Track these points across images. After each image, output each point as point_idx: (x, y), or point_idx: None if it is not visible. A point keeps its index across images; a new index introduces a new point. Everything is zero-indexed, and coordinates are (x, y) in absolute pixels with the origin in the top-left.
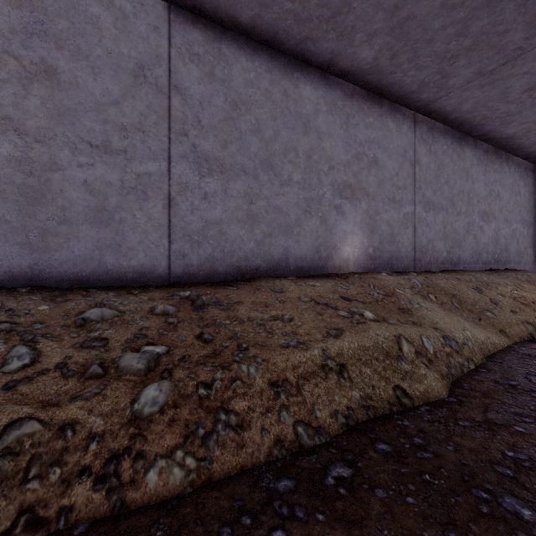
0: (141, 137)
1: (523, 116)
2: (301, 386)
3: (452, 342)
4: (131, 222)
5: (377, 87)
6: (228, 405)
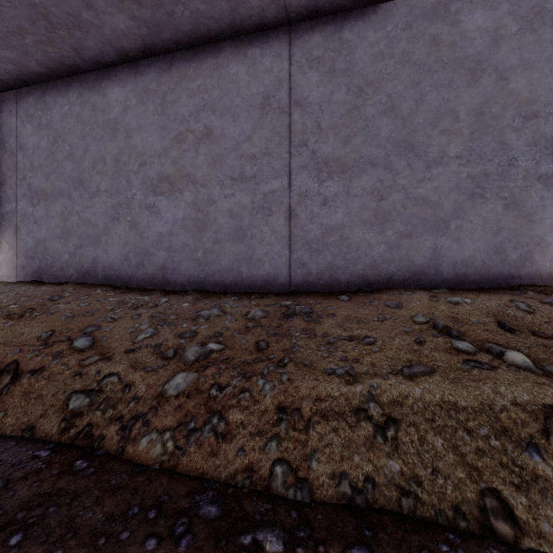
0: (267, 160)
1: None
2: (313, 423)
3: None
4: (259, 237)
5: None
6: (225, 412)
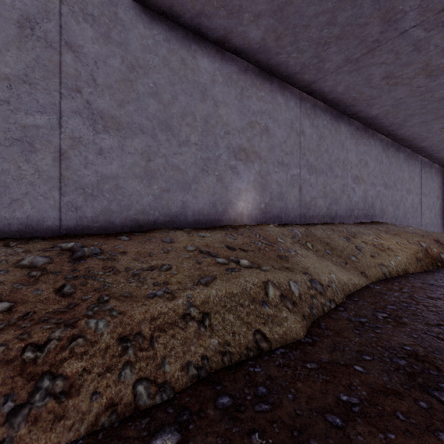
0: (28, 89)
1: (382, 100)
2: (155, 338)
3: (318, 285)
4: (15, 173)
5: (267, 66)
6: (58, 369)
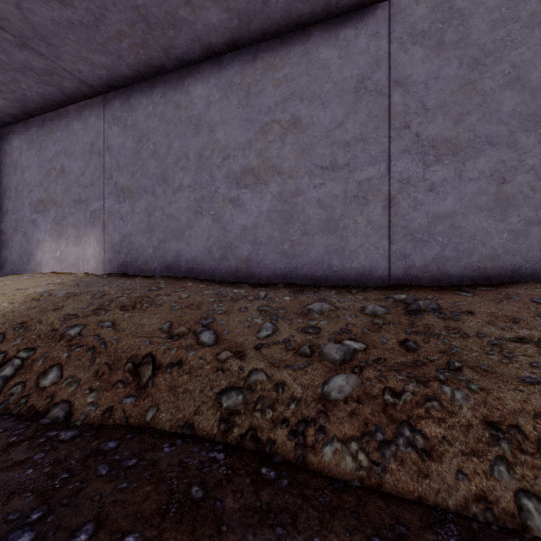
0: (362, 146)
1: None
2: None
3: None
4: (352, 227)
5: None
6: (415, 423)
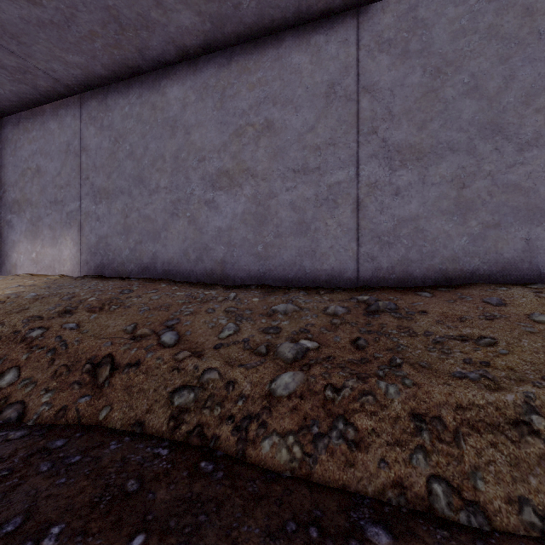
0: (332, 151)
1: None
2: (462, 435)
3: None
4: (323, 230)
5: None
6: (350, 417)
